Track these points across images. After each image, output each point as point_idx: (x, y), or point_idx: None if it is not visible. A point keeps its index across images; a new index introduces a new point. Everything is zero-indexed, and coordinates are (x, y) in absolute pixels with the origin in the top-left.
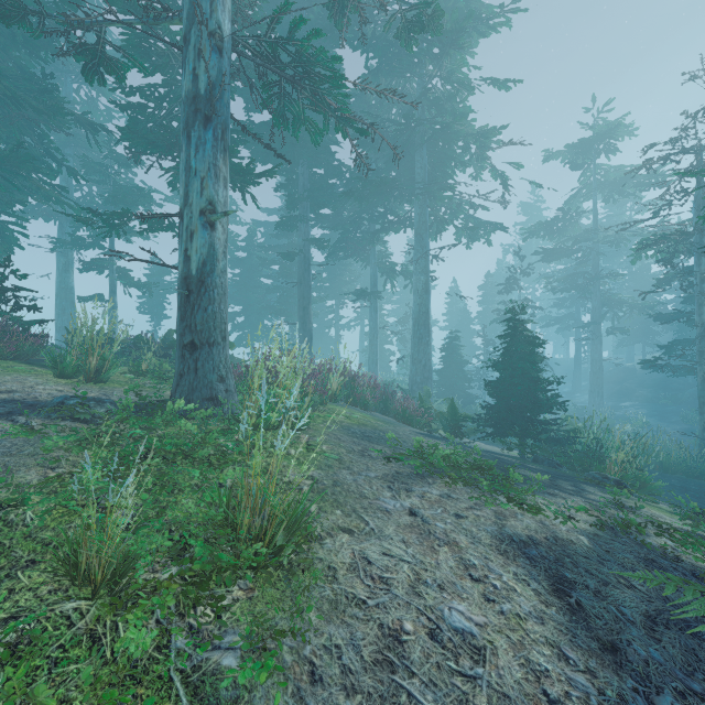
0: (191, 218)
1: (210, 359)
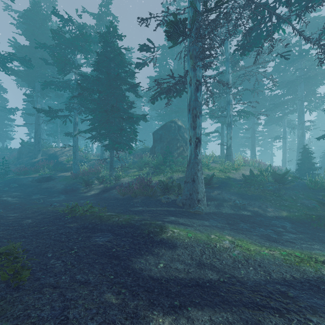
0: (227, 139)
1: (230, 157)
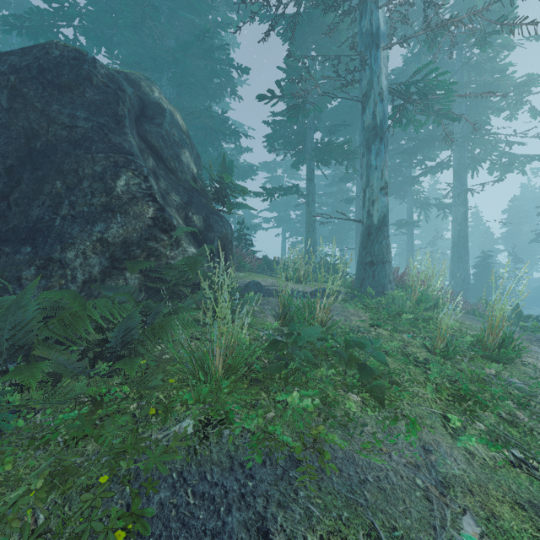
0: (370, 194)
1: (381, 271)
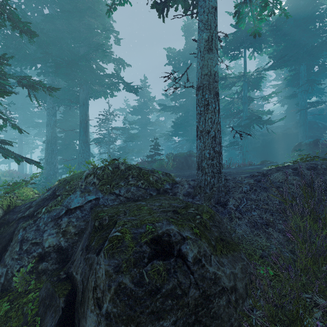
0: None
1: None
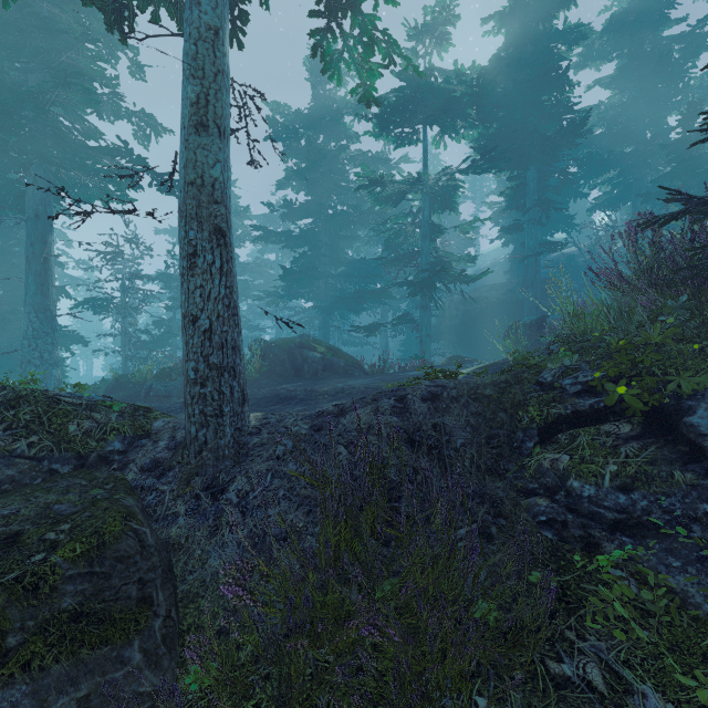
0: None
1: None
